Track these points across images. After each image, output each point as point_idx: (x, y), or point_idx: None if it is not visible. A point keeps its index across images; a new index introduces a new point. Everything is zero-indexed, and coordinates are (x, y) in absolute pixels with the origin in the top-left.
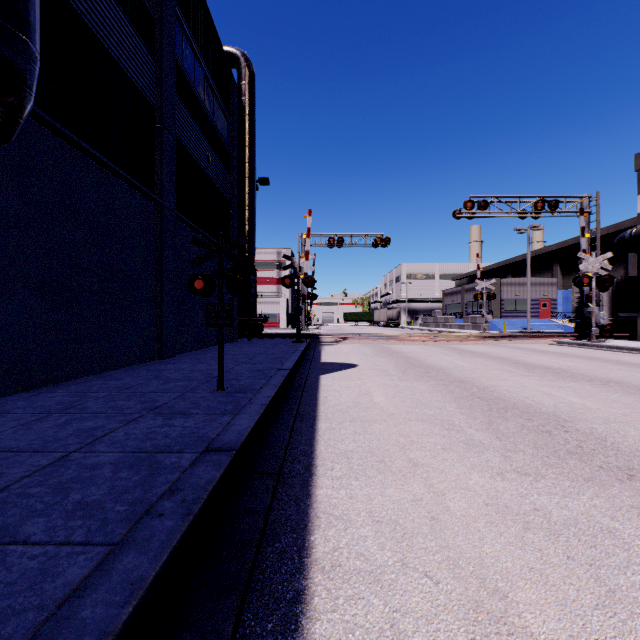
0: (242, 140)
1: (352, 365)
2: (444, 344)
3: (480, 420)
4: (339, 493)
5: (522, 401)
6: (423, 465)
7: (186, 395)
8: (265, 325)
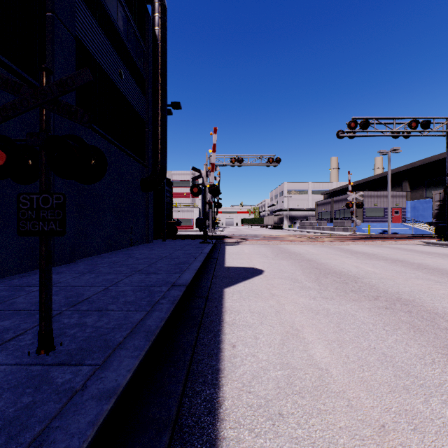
0: (155, 65)
1: (257, 271)
2: (330, 244)
3: None
4: None
5: None
6: None
7: None
8: (183, 228)
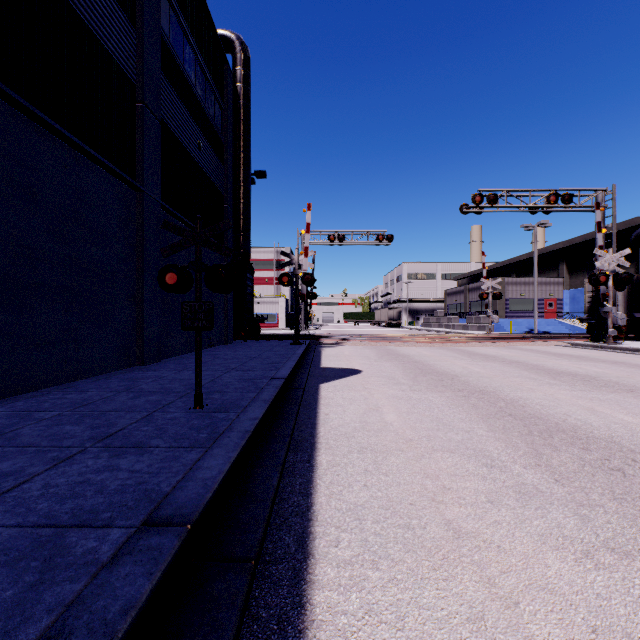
0: (237, 129)
1: (355, 371)
2: (451, 346)
3: (523, 450)
4: (349, 600)
5: (564, 420)
6: (469, 535)
7: (153, 416)
8: (264, 325)
